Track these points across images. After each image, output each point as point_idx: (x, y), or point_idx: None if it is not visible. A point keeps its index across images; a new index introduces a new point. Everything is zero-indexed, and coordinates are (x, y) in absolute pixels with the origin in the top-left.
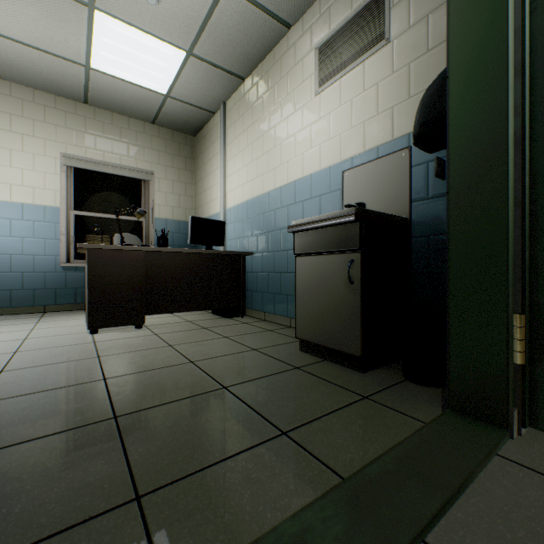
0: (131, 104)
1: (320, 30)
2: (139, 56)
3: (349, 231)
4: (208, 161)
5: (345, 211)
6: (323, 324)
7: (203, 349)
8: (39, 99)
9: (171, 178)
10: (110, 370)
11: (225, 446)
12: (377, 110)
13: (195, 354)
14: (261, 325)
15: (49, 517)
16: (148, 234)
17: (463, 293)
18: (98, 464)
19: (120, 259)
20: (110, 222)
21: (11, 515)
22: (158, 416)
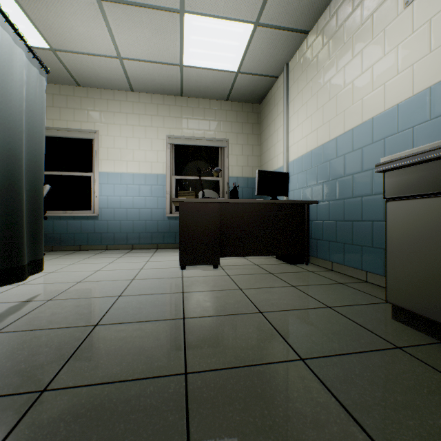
0: (211, 87)
1: None
2: (216, 43)
3: None
4: (272, 122)
5: None
6: (439, 292)
7: (271, 298)
8: (154, 100)
9: (240, 143)
10: (189, 308)
11: None
12: None
13: (263, 302)
14: (328, 275)
15: None
16: (223, 190)
17: None
18: None
19: (201, 210)
20: (197, 182)
21: None
22: (227, 387)
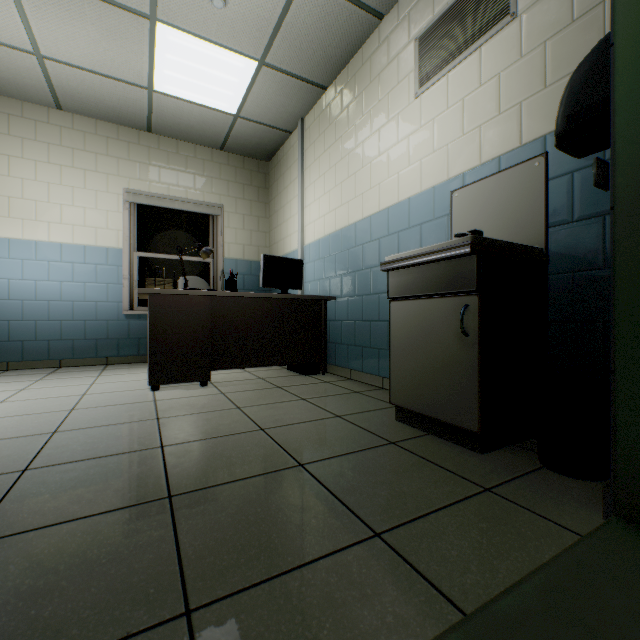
0: (197, 128)
1: (420, 15)
2: (205, 72)
3: (462, 267)
4: (284, 189)
5: (457, 241)
6: (426, 387)
7: (276, 414)
8: (101, 130)
9: (241, 212)
10: (168, 435)
11: (300, 548)
12: (499, 109)
13: (266, 419)
14: (346, 385)
15: (81, 628)
16: (216, 276)
17: (639, 352)
18: (144, 559)
19: (183, 306)
20: (176, 264)
21: (39, 620)
22: (219, 499)
